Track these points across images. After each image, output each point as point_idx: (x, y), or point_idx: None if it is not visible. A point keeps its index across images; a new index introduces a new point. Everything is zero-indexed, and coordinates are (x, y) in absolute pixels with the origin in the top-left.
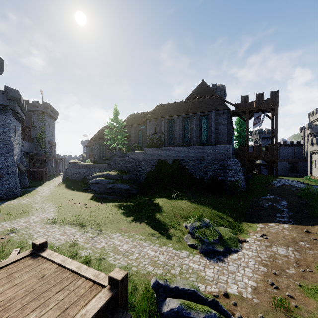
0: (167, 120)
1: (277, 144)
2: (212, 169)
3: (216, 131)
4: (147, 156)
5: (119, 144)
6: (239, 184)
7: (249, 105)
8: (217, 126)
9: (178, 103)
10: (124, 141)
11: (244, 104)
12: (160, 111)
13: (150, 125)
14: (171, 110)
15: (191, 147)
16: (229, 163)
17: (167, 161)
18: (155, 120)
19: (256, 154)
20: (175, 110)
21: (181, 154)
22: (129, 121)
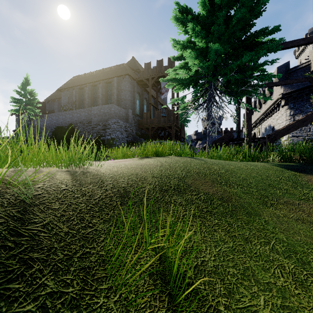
0: (78, 89)
1: (173, 109)
2: (97, 130)
3: (119, 98)
4: (47, 123)
5: (29, 114)
6: (114, 141)
7: (151, 72)
8: (120, 93)
9: (91, 73)
10: (36, 112)
11: (147, 71)
12: (74, 81)
13: (65, 96)
14: (83, 79)
15: (82, 110)
16: (109, 122)
17: (63, 126)
18: (67, 89)
19: (156, 121)
20: (86, 79)
21: (74, 118)
22: (54, 95)
